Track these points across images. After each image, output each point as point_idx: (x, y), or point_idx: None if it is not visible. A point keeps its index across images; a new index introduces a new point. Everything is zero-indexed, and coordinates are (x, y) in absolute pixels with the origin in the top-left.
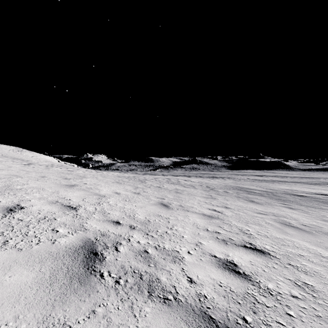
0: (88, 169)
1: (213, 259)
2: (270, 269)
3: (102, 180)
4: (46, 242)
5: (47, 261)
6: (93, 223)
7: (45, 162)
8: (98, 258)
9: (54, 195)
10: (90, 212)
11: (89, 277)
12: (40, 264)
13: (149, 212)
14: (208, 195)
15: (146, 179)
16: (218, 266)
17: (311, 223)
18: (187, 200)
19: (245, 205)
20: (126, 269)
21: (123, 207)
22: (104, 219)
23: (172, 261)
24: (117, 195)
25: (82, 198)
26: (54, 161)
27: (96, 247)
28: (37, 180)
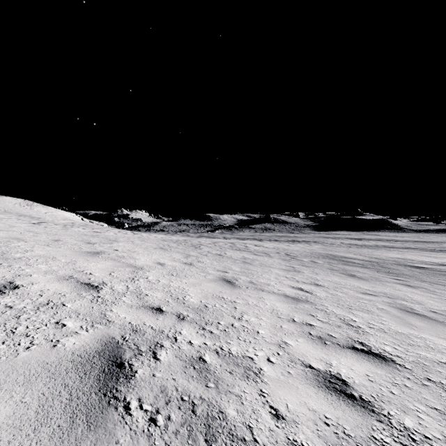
0: (122, 230)
1: (308, 371)
2: (402, 390)
3: (140, 245)
4: (42, 345)
5: (38, 381)
6: (121, 311)
7: (64, 220)
8: (123, 373)
9: (68, 267)
10: (119, 294)
11: (106, 411)
12: (24, 388)
13: (206, 292)
14: (289, 266)
15: (202, 243)
16: (318, 384)
17: (444, 308)
18: (260, 273)
19: (343, 281)
20: (169, 394)
21: (168, 285)
22: (138, 303)
23: (244, 376)
24: (160, 266)
25: (109, 272)
26: (75, 219)
27: (122, 352)
28: (47, 245)
